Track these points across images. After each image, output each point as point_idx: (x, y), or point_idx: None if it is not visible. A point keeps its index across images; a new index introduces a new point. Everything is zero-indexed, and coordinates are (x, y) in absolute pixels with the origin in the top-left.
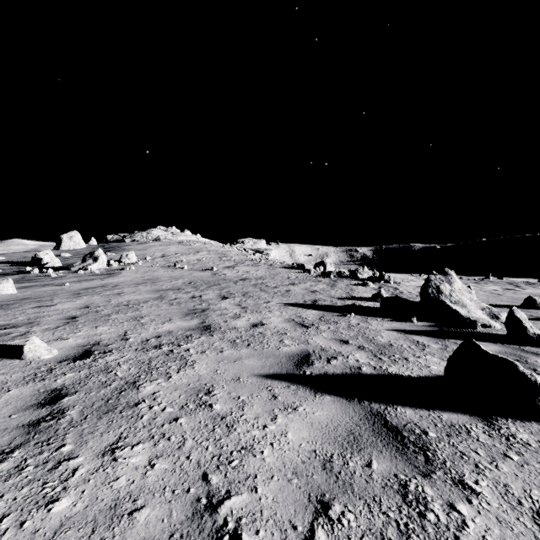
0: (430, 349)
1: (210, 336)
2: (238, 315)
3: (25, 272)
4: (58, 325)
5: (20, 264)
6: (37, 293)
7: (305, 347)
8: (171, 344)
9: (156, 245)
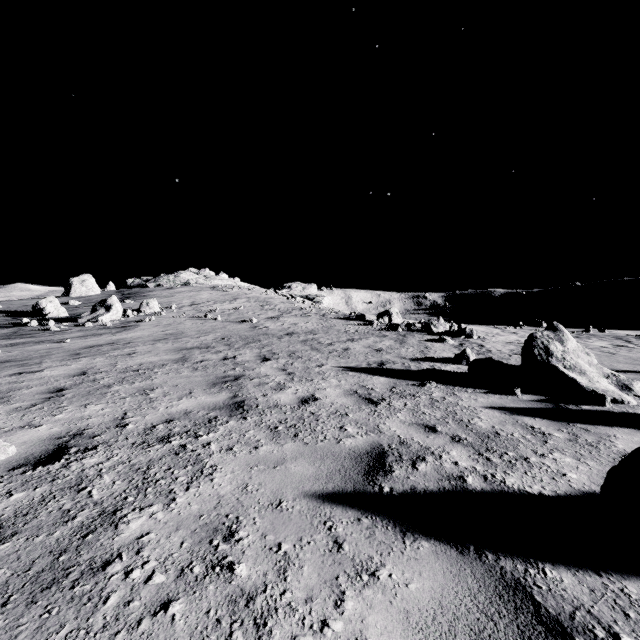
0: (555, 441)
1: (242, 419)
2: (282, 386)
3: (22, 324)
4: (34, 402)
5: (18, 314)
6: (26, 353)
7: (376, 438)
8: (185, 434)
9: (185, 291)
